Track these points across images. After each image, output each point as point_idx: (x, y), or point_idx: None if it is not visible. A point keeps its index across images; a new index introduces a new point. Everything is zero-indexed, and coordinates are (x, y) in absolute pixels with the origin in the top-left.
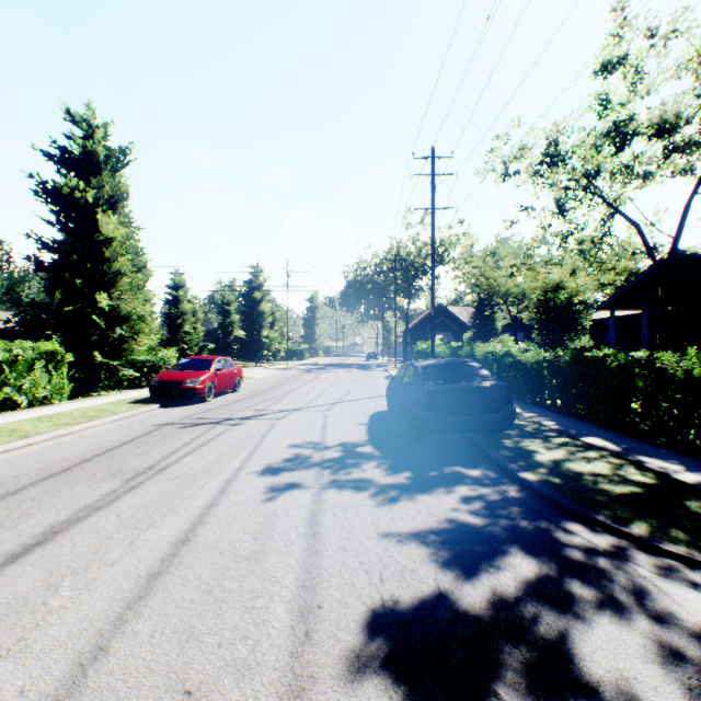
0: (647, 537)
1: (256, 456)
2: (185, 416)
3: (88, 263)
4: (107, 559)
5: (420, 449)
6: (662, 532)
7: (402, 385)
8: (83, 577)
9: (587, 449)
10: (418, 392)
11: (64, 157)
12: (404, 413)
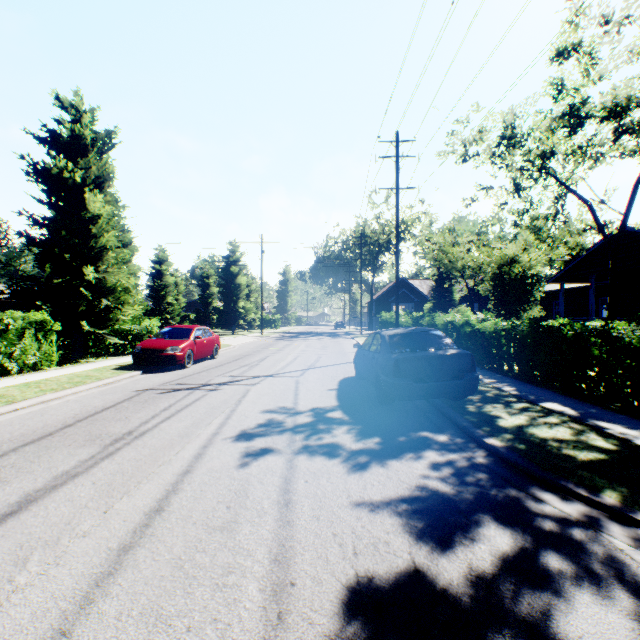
0: (619, 506)
1: (231, 421)
2: (165, 382)
3: (76, 239)
4: (79, 530)
5: (387, 414)
6: (633, 502)
7: (370, 352)
8: (53, 551)
9: (548, 415)
10: (386, 360)
11: (53, 139)
12: (372, 379)
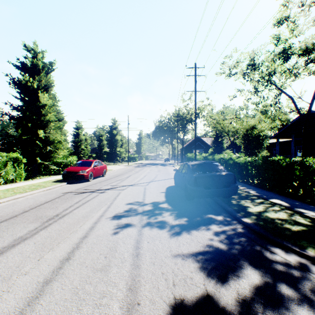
0: None
1: (110, 209)
2: (78, 188)
3: (34, 116)
4: (23, 270)
5: (191, 205)
6: None
7: (182, 173)
8: (7, 283)
9: (274, 205)
10: (190, 177)
11: (23, 66)
12: (183, 187)
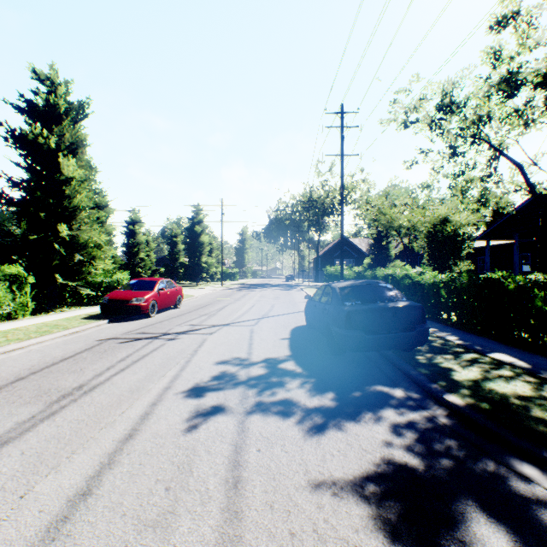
0: None
1: (185, 373)
2: (128, 331)
3: (51, 199)
4: None
5: (339, 365)
6: None
7: (320, 304)
8: None
9: (499, 366)
10: (338, 312)
11: (30, 109)
12: (323, 329)
